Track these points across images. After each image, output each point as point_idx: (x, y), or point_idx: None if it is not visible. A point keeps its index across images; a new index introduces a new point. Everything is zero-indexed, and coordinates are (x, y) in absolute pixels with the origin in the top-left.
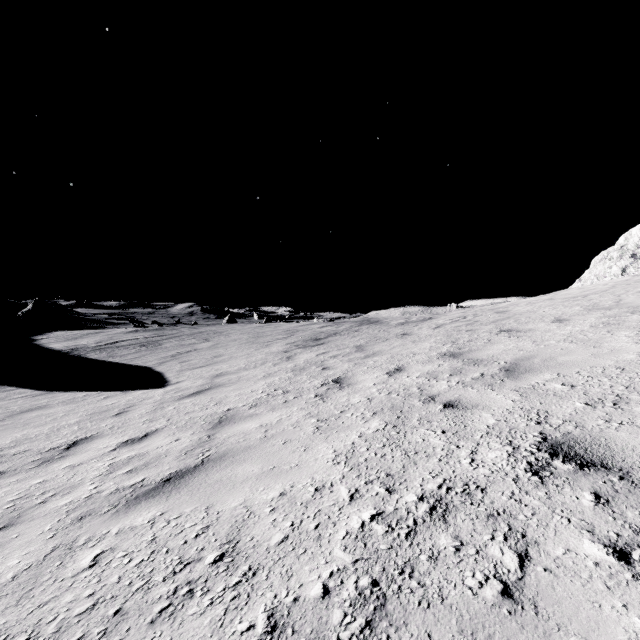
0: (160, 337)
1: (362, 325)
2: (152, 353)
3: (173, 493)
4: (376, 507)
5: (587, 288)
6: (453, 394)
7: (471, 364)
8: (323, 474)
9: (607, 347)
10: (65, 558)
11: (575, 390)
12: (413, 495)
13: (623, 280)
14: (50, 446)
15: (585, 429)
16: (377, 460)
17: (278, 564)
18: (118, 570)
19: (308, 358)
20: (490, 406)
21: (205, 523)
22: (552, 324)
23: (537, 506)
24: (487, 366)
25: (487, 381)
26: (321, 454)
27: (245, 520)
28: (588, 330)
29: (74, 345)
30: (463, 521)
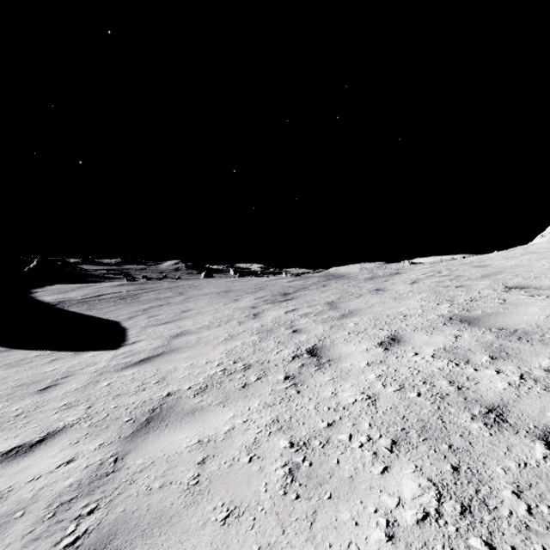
0: (140, 290)
1: (329, 280)
2: (127, 306)
3: None
4: None
5: None
6: (540, 409)
7: (512, 338)
8: None
9: None
10: None
11: None
12: None
13: None
14: None
15: None
16: None
17: None
18: None
19: (276, 316)
20: None
21: None
22: None
23: None
24: (549, 344)
25: None
26: None
27: None
28: None
29: (63, 298)
30: None
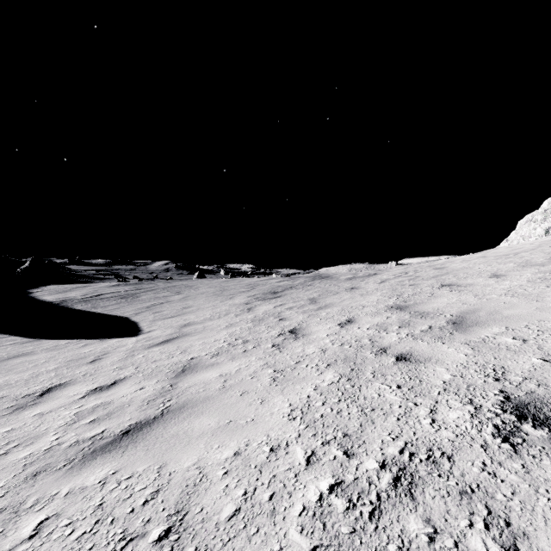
0: (138, 290)
1: (315, 280)
2: (130, 304)
3: (129, 448)
4: (334, 475)
5: (515, 247)
6: (404, 346)
7: (418, 317)
8: (279, 431)
9: (550, 301)
10: (8, 524)
11: (528, 344)
12: (373, 461)
13: (548, 240)
14: (26, 392)
15: (549, 388)
16: (333, 417)
17: (227, 547)
18: (57, 544)
19: (267, 309)
20: (443, 360)
21: (155, 486)
22: (490, 279)
23: (516, 482)
24: (434, 319)
25: (436, 334)
26: (277, 408)
27: (196, 485)
28: (527, 285)
29: (63, 297)
30: (433, 498)
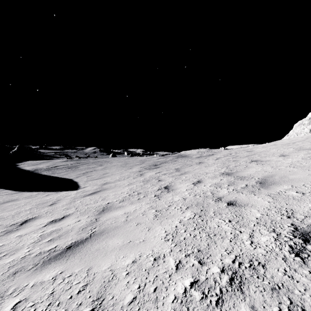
0: (78, 164)
1: (178, 158)
2: (73, 172)
3: (70, 257)
4: (193, 276)
5: (292, 139)
6: (232, 197)
7: (239, 179)
8: (159, 248)
9: None
10: None
11: (305, 196)
12: (217, 267)
13: None
14: (12, 223)
15: None
16: (191, 239)
17: None
18: None
19: (151, 175)
20: (255, 205)
21: (85, 282)
22: (280, 157)
23: (306, 283)
24: (248, 180)
25: (250, 189)
26: (158, 233)
27: (110, 281)
28: (301, 161)
29: (36, 168)
30: (255, 292)
